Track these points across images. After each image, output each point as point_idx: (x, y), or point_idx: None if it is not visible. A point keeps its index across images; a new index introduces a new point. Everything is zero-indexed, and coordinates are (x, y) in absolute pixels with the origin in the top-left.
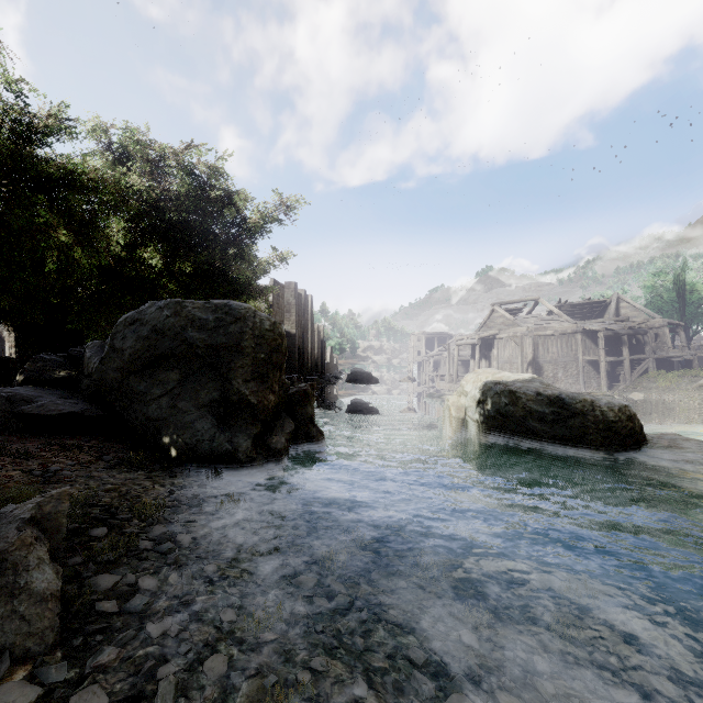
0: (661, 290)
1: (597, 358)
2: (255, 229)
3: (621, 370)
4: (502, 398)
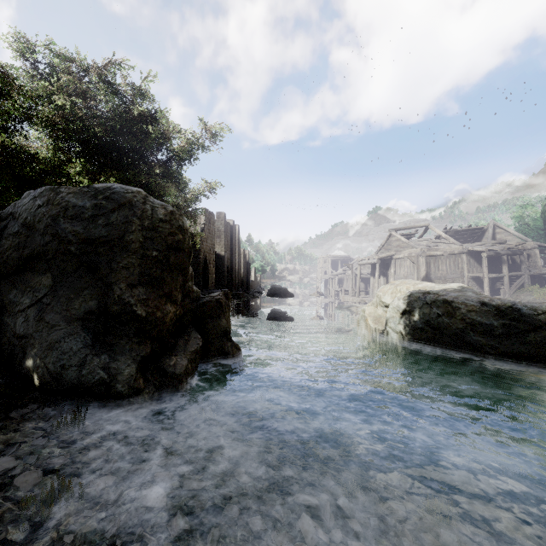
0: (529, 219)
1: (480, 275)
2: (182, 153)
3: (499, 285)
4: (433, 308)
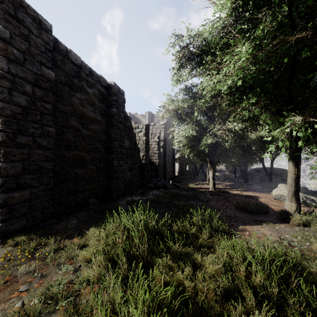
0: None
1: None
2: None
3: None
4: None
